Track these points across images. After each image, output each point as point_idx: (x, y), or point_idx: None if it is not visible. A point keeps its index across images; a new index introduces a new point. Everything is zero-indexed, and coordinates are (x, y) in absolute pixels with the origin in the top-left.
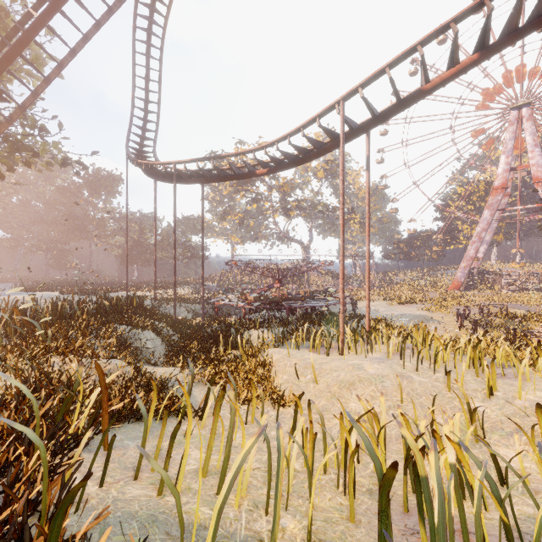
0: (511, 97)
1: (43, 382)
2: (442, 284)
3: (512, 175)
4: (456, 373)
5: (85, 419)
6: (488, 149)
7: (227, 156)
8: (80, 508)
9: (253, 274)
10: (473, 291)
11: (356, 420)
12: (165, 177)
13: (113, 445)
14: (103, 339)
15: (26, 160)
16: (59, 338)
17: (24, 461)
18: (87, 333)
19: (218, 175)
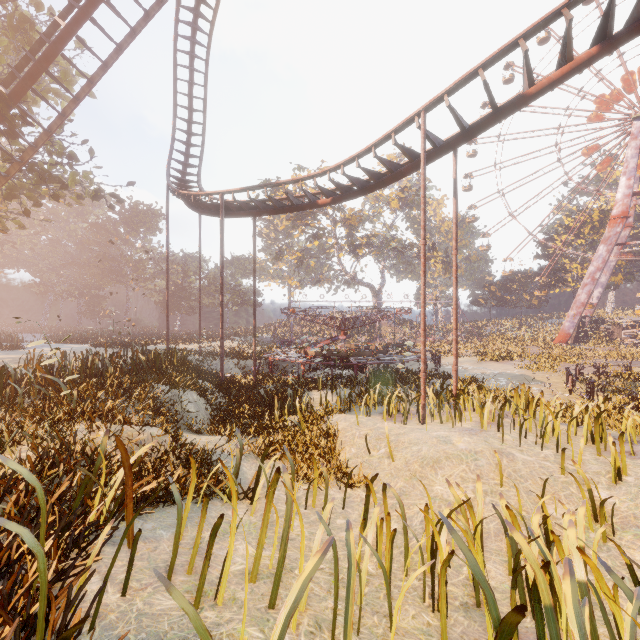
0: (633, 105)
1: (63, 455)
2: (545, 336)
3: (635, 201)
4: (572, 451)
5: (109, 503)
6: (603, 170)
7: (283, 183)
8: (94, 626)
9: (314, 324)
10: (585, 345)
11: (447, 514)
12: (211, 210)
13: (142, 536)
14: (138, 401)
15: (54, 193)
16: (86, 400)
17: (28, 561)
18: (119, 394)
19: (272, 207)
